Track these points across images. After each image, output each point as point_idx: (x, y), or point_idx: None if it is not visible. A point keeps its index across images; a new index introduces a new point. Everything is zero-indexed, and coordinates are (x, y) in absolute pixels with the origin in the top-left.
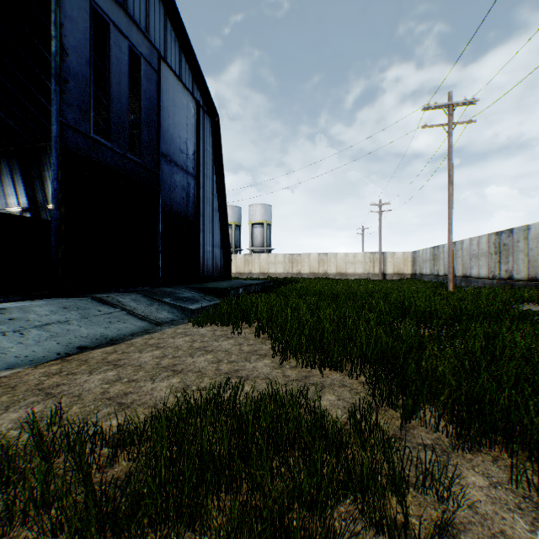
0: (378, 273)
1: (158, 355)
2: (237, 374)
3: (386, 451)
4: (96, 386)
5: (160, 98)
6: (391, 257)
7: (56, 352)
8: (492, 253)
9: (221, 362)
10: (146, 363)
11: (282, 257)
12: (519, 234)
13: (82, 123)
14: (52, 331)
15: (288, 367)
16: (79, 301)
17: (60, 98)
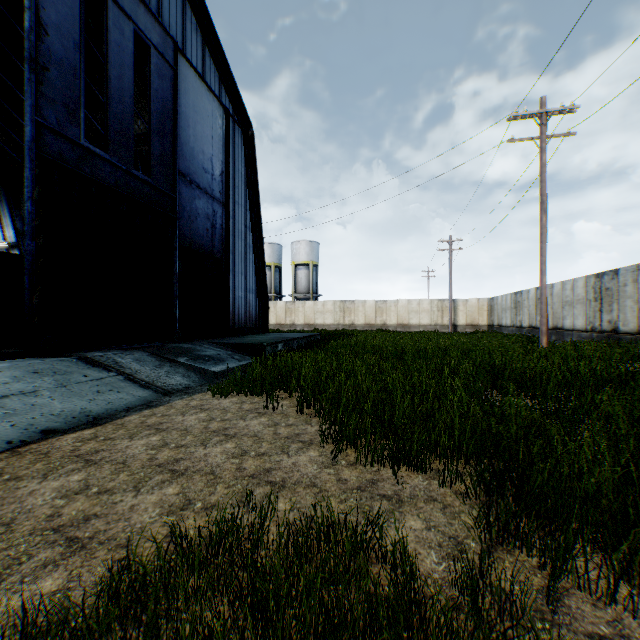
0: (448, 324)
1: (156, 444)
2: (269, 477)
3: None
4: (44, 503)
5: (176, 101)
6: (463, 305)
7: (7, 439)
8: (591, 300)
9: (245, 455)
10: (135, 457)
11: (332, 305)
12: (626, 276)
13: (69, 126)
14: (8, 407)
15: (344, 464)
16: (59, 363)
17: (36, 90)
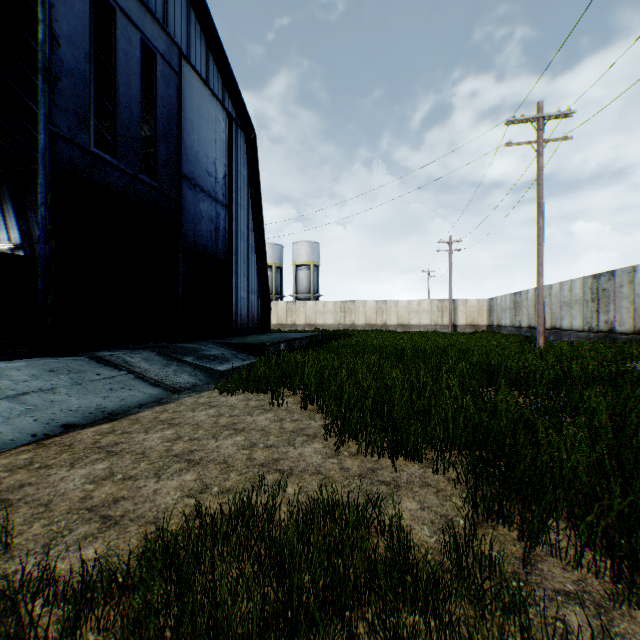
0: (448, 324)
1: (170, 437)
2: (277, 466)
3: (530, 635)
4: (75, 488)
5: (181, 107)
6: (463, 305)
7: (31, 433)
8: (588, 301)
9: (254, 447)
10: (153, 449)
11: (332, 305)
12: (622, 277)
13: (80, 133)
14: (30, 403)
15: (346, 455)
16: (72, 362)
17: (49, 99)
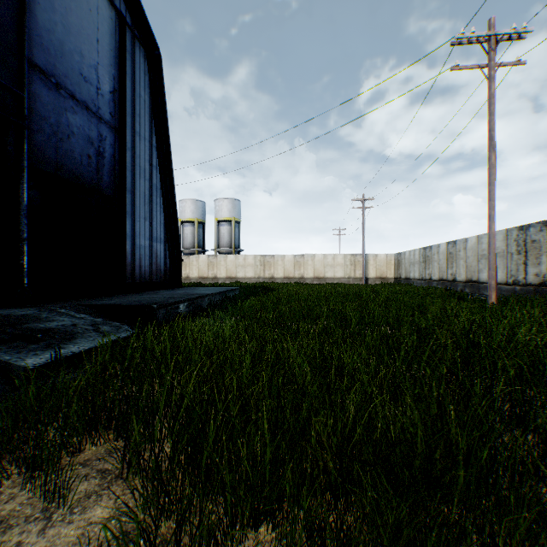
0: (360, 277)
1: None
2: None
3: None
4: None
5: None
6: (373, 259)
7: None
8: (513, 253)
9: None
10: None
11: (252, 259)
12: None
13: None
14: None
15: None
16: None
17: None
